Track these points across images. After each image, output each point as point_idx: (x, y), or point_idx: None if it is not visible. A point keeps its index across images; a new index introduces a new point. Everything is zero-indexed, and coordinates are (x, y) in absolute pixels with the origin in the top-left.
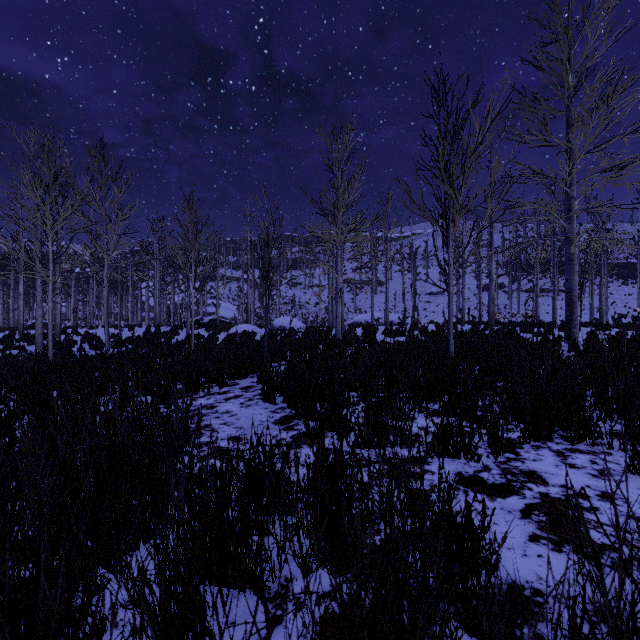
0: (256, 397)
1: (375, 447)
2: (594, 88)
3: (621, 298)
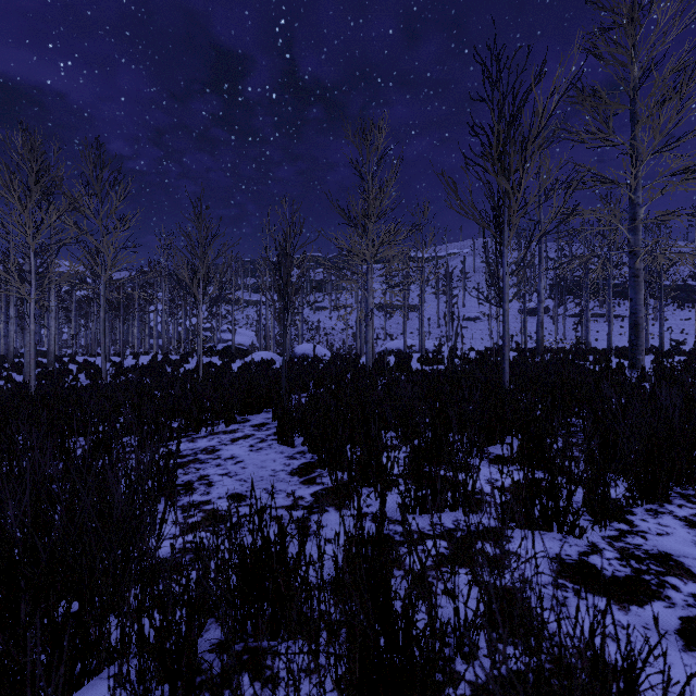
0: (270, 437)
1: (428, 512)
2: (665, 76)
3: (677, 323)
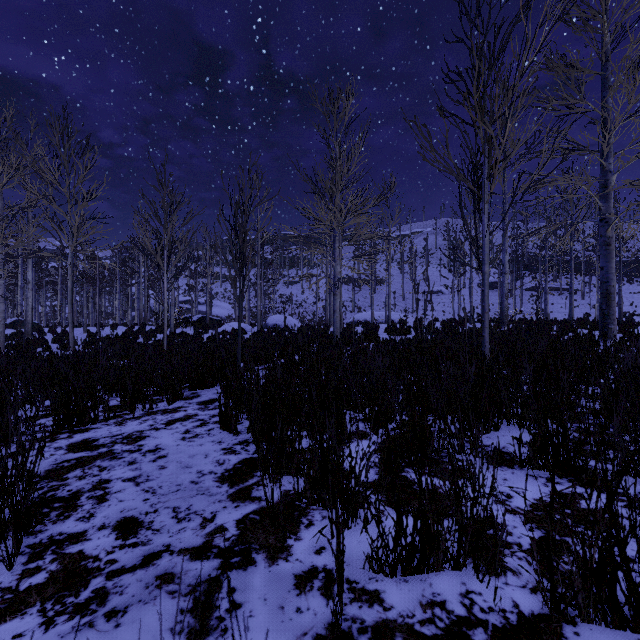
0: (213, 419)
1: (416, 571)
2: None
3: (627, 296)
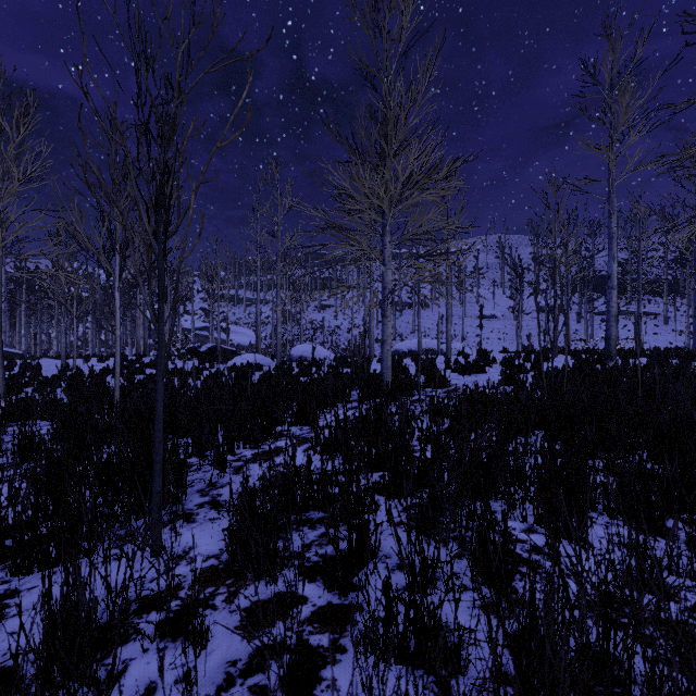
0: None
1: None
2: None
3: None
